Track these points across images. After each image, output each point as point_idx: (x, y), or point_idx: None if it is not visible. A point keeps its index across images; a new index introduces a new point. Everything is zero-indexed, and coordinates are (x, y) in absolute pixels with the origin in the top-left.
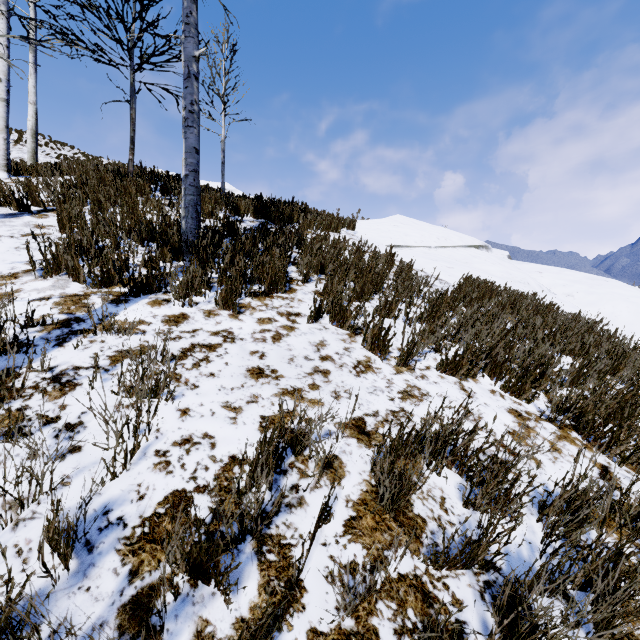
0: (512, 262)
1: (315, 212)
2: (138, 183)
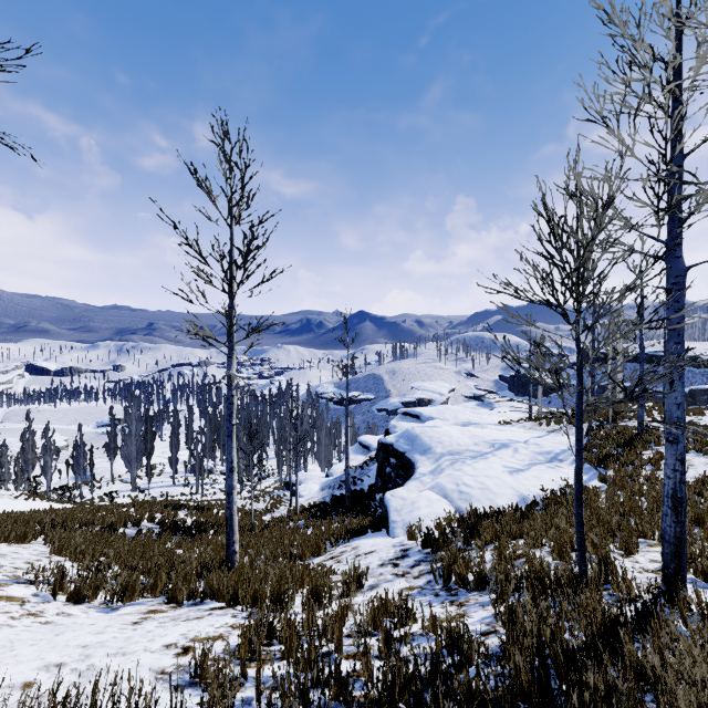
0: None
1: None
2: None
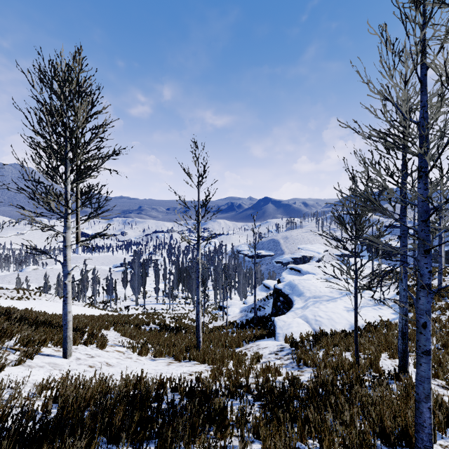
0: None
1: None
2: None
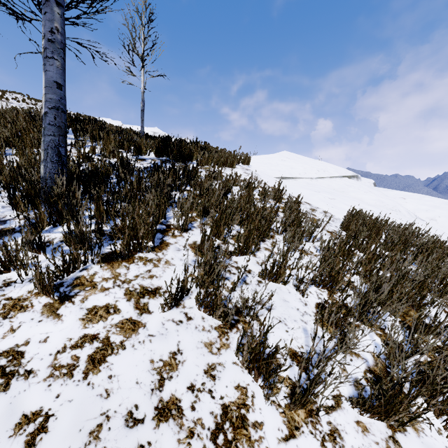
0: (379, 189)
1: (215, 150)
2: None
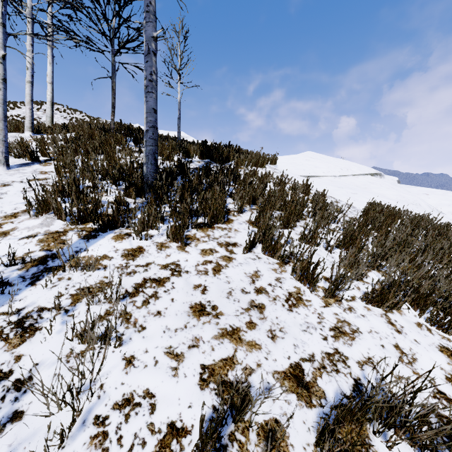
0: (402, 186)
1: (246, 152)
2: (117, 136)
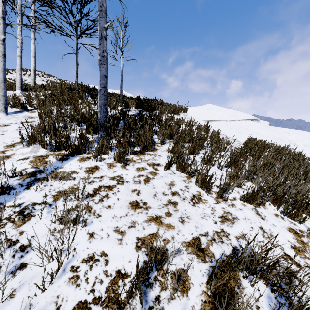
0: (271, 127)
1: (166, 104)
2: (79, 93)
